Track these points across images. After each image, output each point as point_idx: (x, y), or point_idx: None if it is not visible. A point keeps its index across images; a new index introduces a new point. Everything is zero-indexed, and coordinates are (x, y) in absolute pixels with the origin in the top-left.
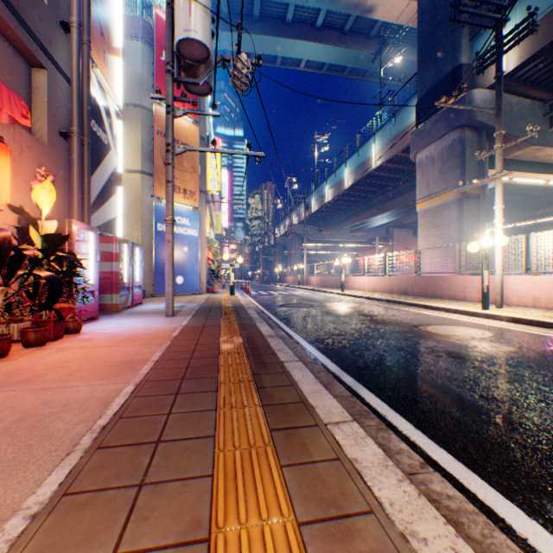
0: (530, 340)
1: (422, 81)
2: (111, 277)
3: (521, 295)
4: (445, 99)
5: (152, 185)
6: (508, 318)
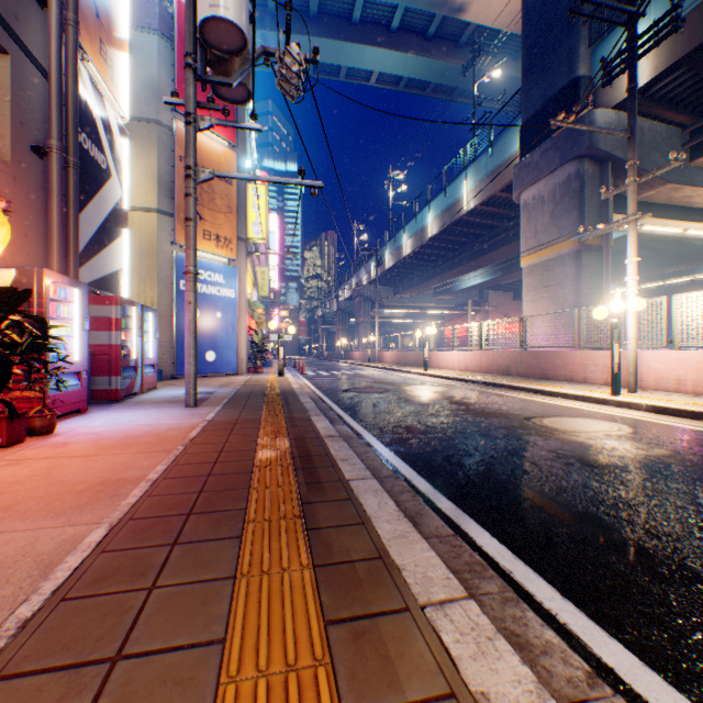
0: (686, 439)
1: (528, 99)
2: (108, 353)
3: (661, 375)
4: (563, 117)
5: (173, 228)
6: (648, 407)
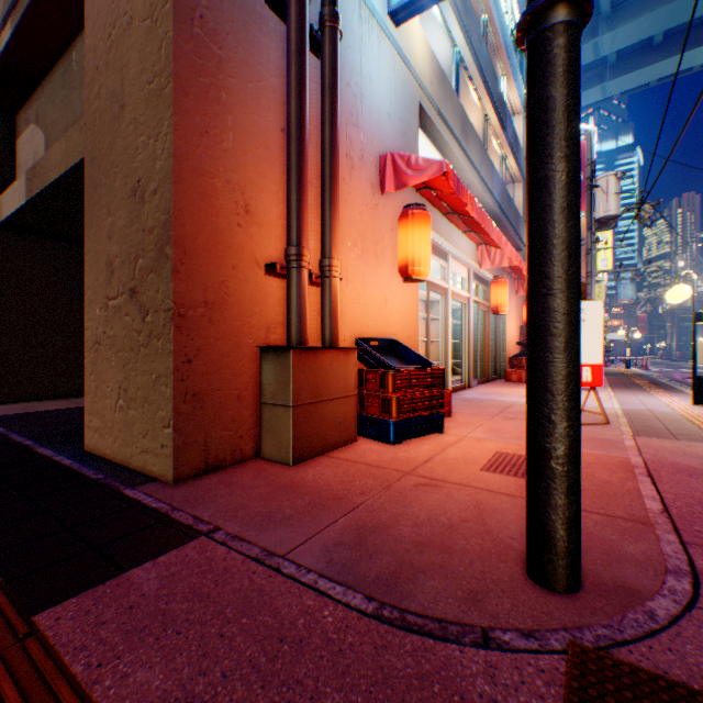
0: None
1: None
2: None
3: None
4: None
5: None
6: None
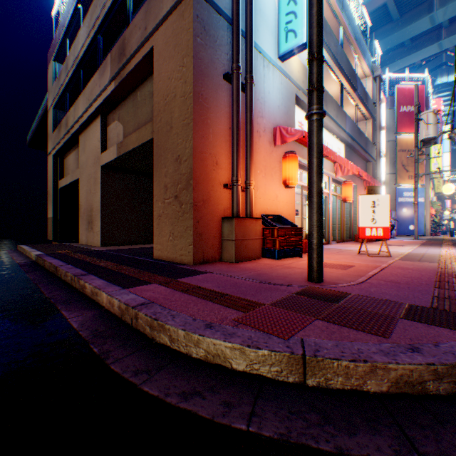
0: None
1: None
2: None
3: None
4: None
5: (393, 178)
6: None
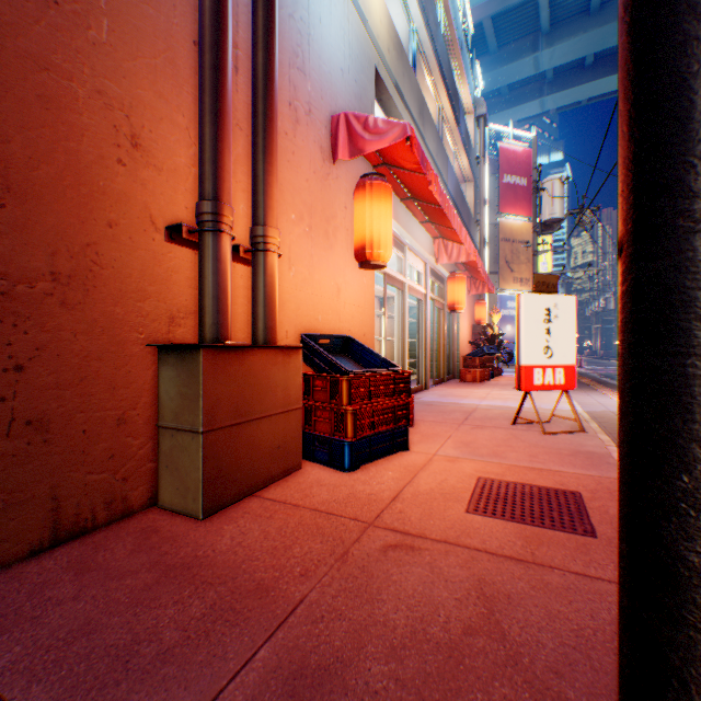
0: None
1: None
2: None
3: None
4: None
5: (495, 281)
6: None
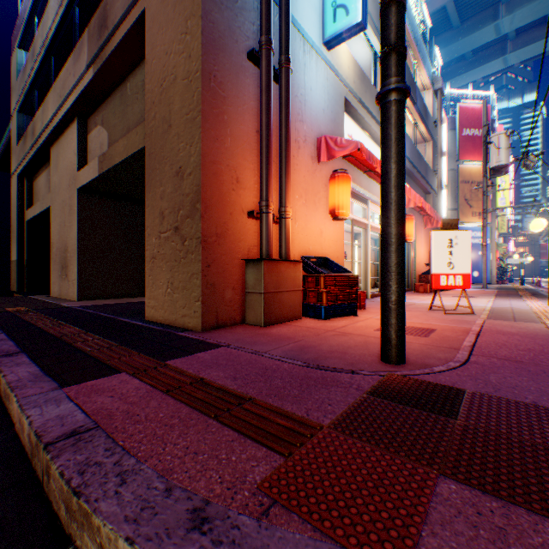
0: None
1: None
2: None
3: None
4: None
5: (455, 215)
6: None
